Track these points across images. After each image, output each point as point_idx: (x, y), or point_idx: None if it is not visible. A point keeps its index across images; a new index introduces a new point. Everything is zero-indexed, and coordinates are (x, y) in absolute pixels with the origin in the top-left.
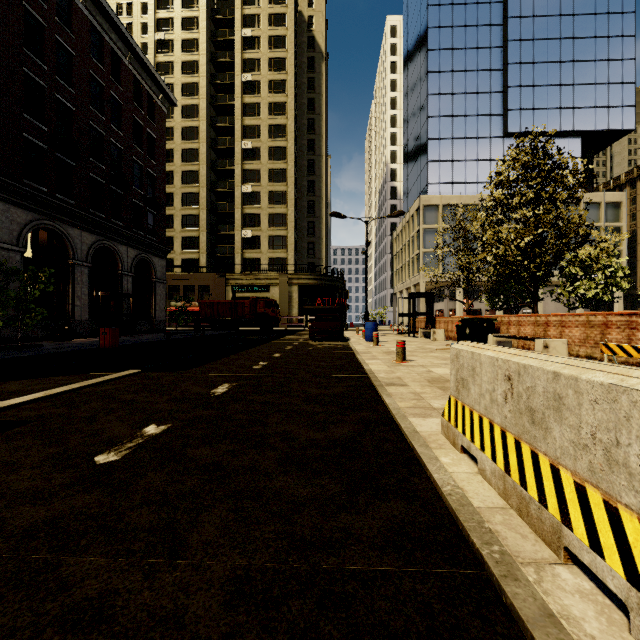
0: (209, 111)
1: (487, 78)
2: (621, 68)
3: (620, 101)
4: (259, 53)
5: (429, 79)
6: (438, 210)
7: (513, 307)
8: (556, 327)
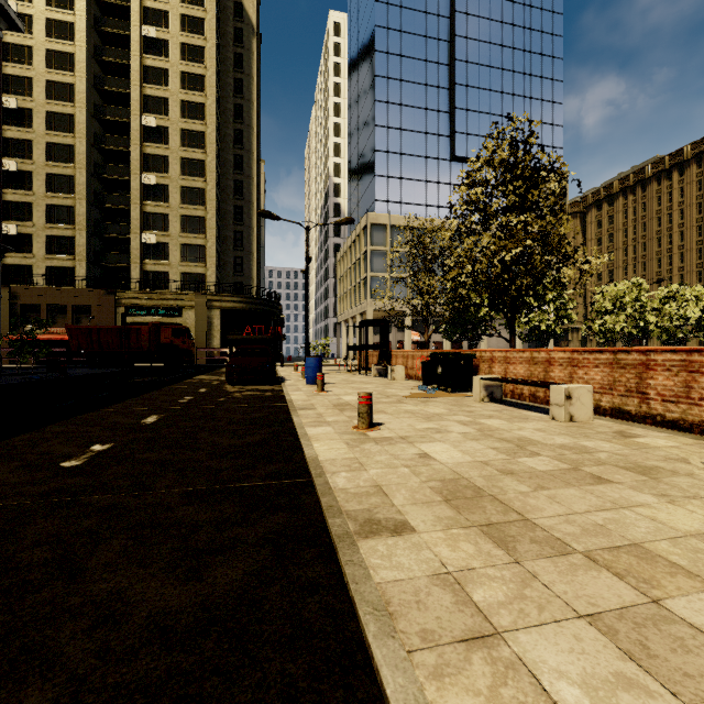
0: (91, 66)
1: (435, 95)
2: (552, 110)
3: (551, 142)
4: (167, 4)
5: (377, 83)
6: (387, 230)
7: (471, 339)
8: (564, 367)
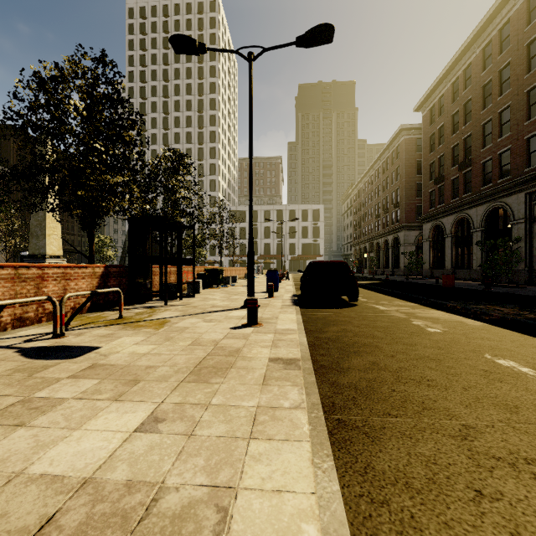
0: None
1: None
2: None
3: None
4: None
5: None
6: None
7: None
8: None
